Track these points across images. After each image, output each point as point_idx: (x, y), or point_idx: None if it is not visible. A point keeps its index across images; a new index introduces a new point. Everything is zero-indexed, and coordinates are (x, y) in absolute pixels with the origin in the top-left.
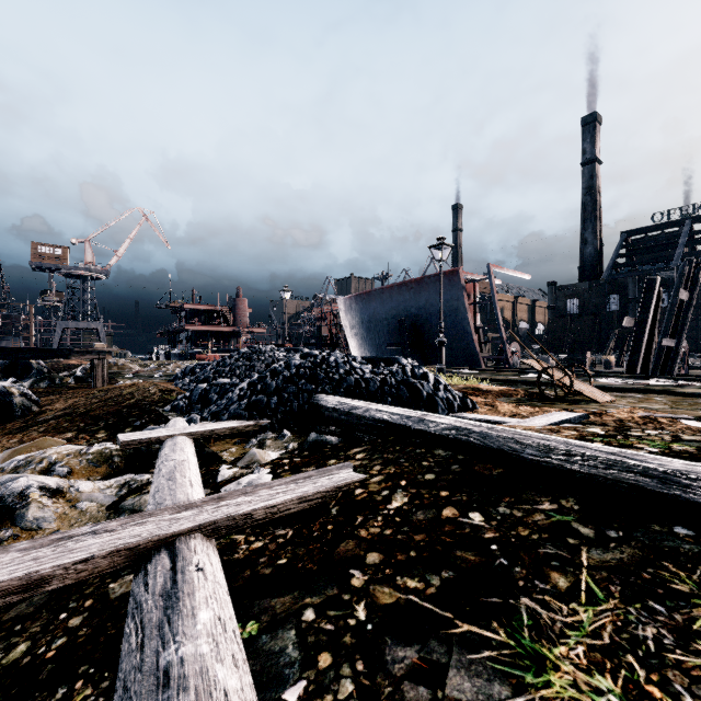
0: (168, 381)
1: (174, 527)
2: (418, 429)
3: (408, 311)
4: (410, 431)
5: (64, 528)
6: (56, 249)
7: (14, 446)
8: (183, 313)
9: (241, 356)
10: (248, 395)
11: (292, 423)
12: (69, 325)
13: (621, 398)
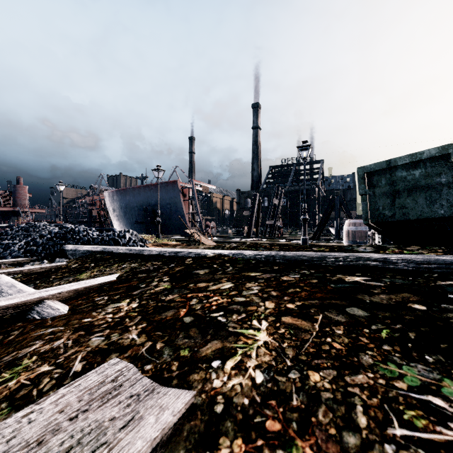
0: None
1: None
2: (95, 250)
3: (150, 202)
4: (93, 251)
5: None
6: None
7: None
8: None
9: (20, 229)
10: (24, 248)
11: (50, 258)
12: None
13: None
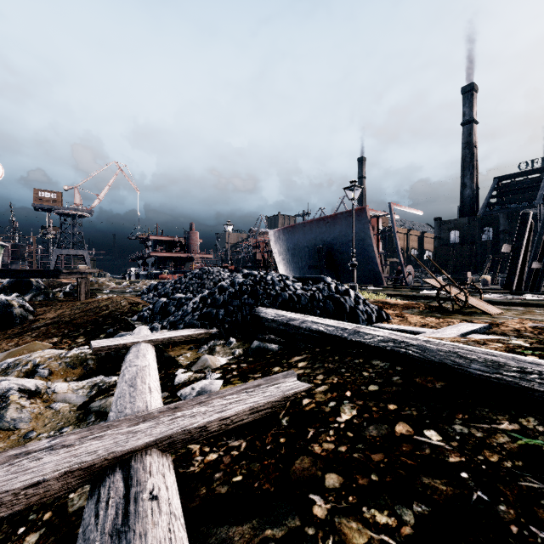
0: (136, 296)
1: (131, 442)
2: (354, 341)
3: (324, 241)
4: (345, 341)
5: (37, 428)
6: (52, 194)
7: (11, 348)
8: (149, 243)
9: (194, 276)
10: (200, 308)
11: (237, 331)
12: (62, 252)
13: (506, 310)
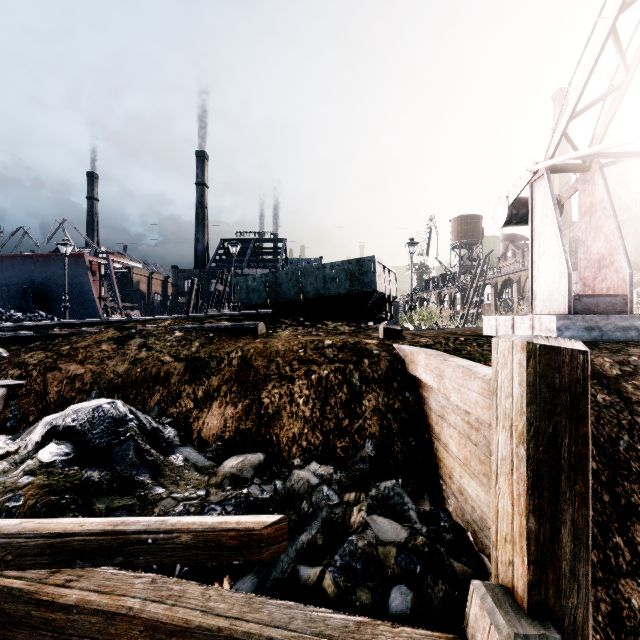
0: None
1: None
2: (51, 324)
3: (33, 280)
4: (48, 325)
5: None
6: None
7: None
8: None
9: None
10: None
11: None
12: None
13: None
